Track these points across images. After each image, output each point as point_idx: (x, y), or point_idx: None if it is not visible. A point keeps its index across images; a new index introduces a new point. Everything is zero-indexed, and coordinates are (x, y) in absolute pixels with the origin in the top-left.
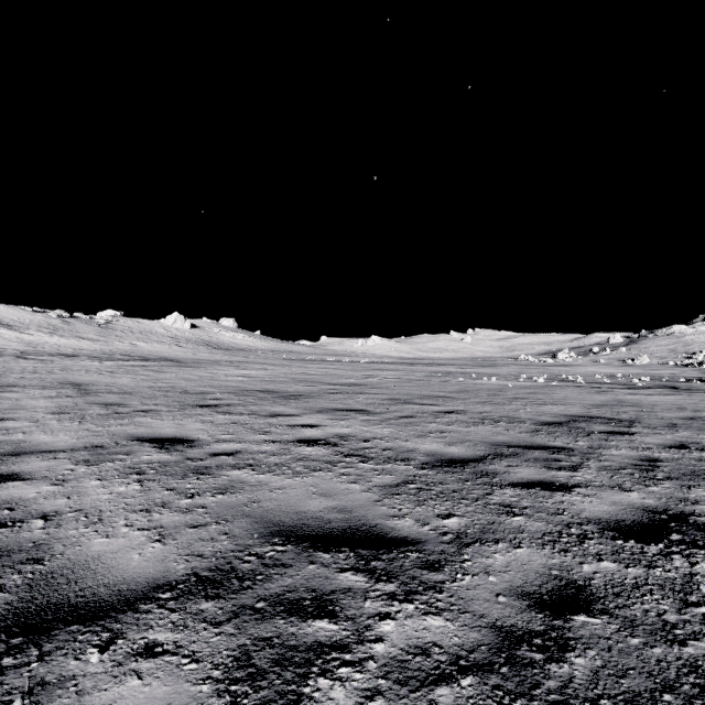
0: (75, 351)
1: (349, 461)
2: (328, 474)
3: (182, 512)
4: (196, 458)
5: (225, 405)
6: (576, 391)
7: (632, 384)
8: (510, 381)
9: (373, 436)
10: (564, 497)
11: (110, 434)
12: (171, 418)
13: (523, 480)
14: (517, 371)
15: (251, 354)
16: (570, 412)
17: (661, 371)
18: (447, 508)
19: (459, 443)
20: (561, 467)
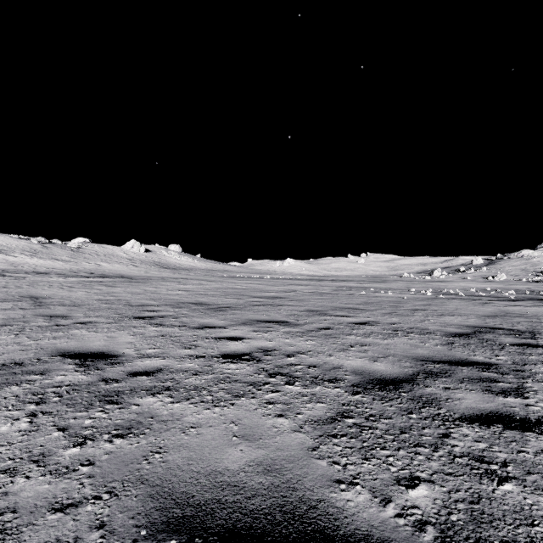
0: (48, 270)
1: (275, 382)
2: (252, 401)
3: (57, 475)
4: (112, 379)
5: (159, 317)
6: (463, 303)
7: (505, 297)
8: (404, 294)
9: (297, 350)
10: (541, 442)
11: (38, 348)
12: (105, 330)
13: (475, 412)
14: (405, 286)
15: (192, 272)
16: (469, 323)
17: (519, 286)
18: (405, 464)
19: (383, 358)
20: (504, 391)
